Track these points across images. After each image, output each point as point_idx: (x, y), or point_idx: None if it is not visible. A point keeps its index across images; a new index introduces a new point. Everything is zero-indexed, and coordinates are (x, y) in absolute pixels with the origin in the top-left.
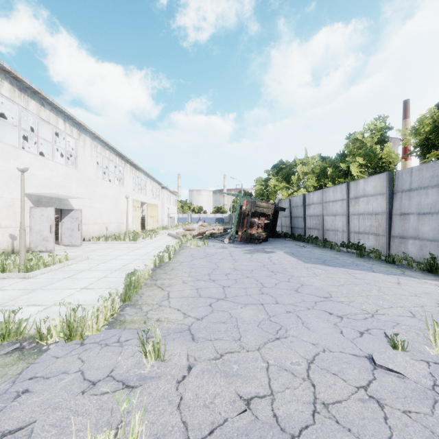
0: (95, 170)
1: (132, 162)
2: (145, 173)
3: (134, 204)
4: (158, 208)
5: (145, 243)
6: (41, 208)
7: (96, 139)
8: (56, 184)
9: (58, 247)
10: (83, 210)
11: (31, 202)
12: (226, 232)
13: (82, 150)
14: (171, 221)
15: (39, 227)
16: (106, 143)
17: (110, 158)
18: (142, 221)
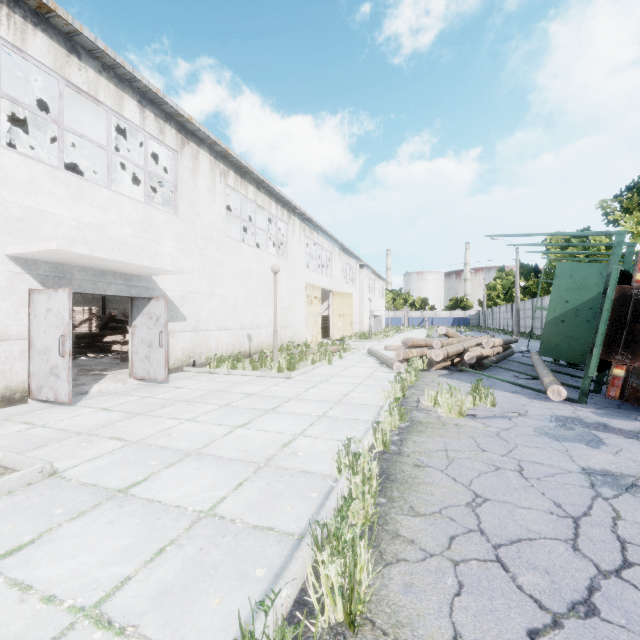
0: (223, 221)
1: (304, 215)
2: (330, 239)
3: (308, 293)
4: (354, 300)
5: (310, 378)
6: (47, 292)
7: (224, 159)
8: (117, 242)
9: (120, 383)
10: (192, 302)
11: (37, 279)
12: (507, 352)
13: (190, 176)
14: (376, 324)
15: (44, 340)
16: (247, 169)
17: (258, 202)
18: (326, 323)
